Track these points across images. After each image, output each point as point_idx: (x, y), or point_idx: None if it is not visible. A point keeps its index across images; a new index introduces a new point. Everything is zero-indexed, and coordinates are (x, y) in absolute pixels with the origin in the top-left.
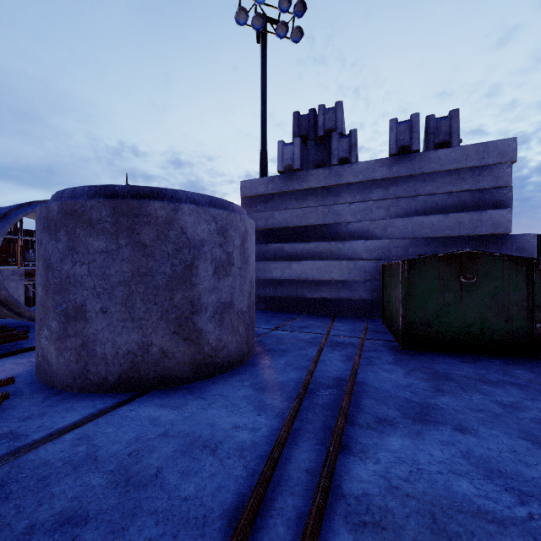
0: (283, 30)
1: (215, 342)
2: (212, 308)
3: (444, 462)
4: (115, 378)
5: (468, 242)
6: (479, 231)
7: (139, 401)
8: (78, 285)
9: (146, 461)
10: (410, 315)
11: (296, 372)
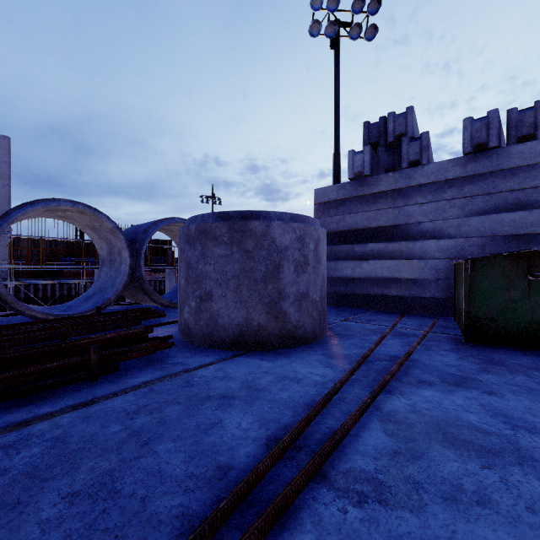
0: (356, 31)
1: (295, 322)
2: (293, 296)
3: (462, 406)
4: (230, 340)
5: None
6: None
7: (246, 356)
8: (207, 278)
9: (258, 381)
10: (473, 310)
11: (359, 349)
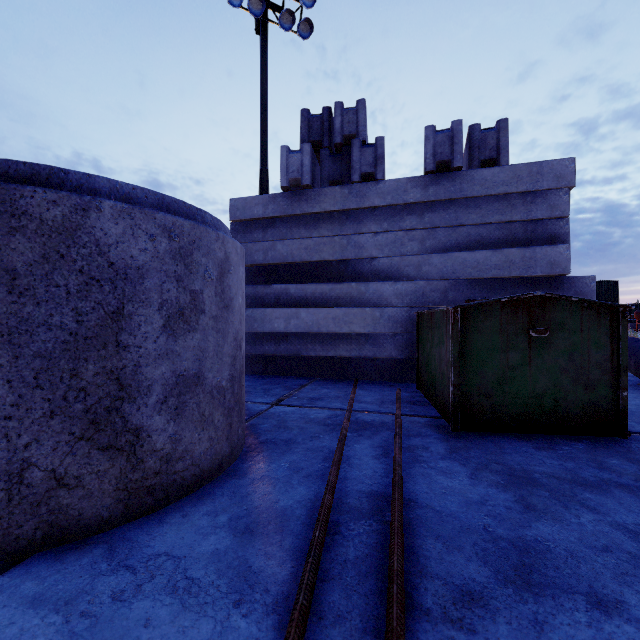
0: (289, 21)
1: (167, 447)
2: (162, 387)
3: None
4: None
5: (519, 285)
6: (533, 271)
7: None
8: None
9: None
10: (464, 383)
11: (307, 485)
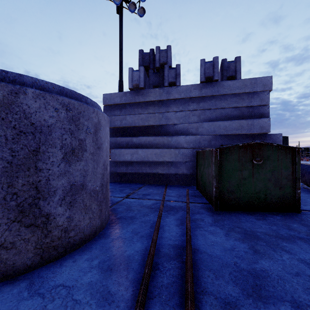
0: (133, 8)
1: (65, 223)
2: (62, 191)
3: None
4: None
5: (246, 138)
6: (252, 131)
7: None
8: None
9: None
10: (220, 186)
11: (141, 242)
